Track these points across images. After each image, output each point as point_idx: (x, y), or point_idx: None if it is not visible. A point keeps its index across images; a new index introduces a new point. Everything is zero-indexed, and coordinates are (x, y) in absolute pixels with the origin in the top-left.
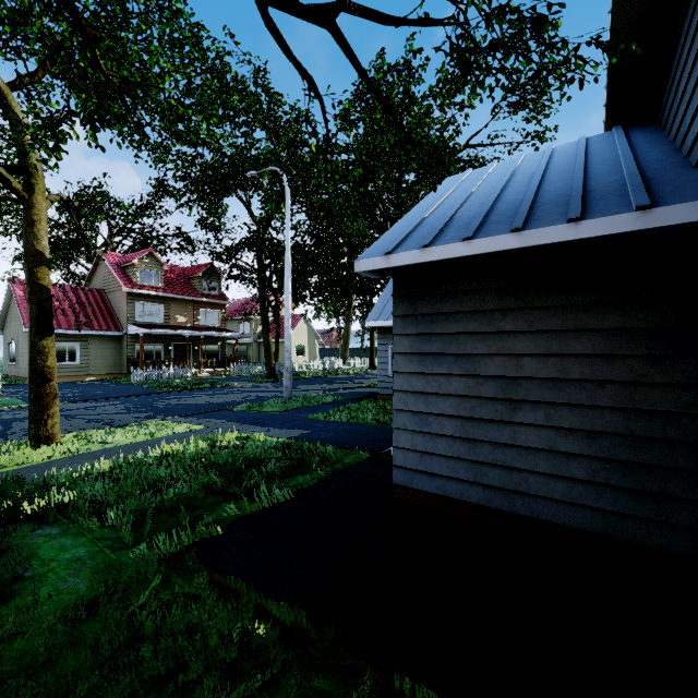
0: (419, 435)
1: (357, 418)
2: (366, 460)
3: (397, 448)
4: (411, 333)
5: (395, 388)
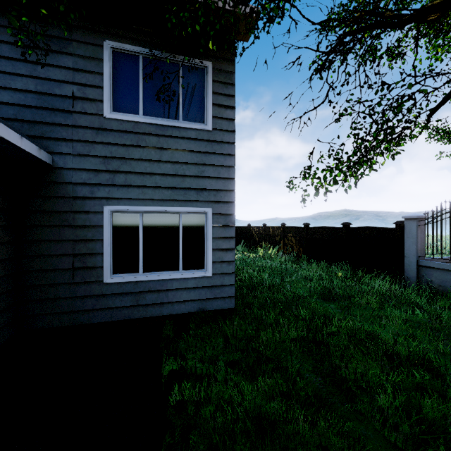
0: None
1: None
2: None
3: None
4: None
5: None
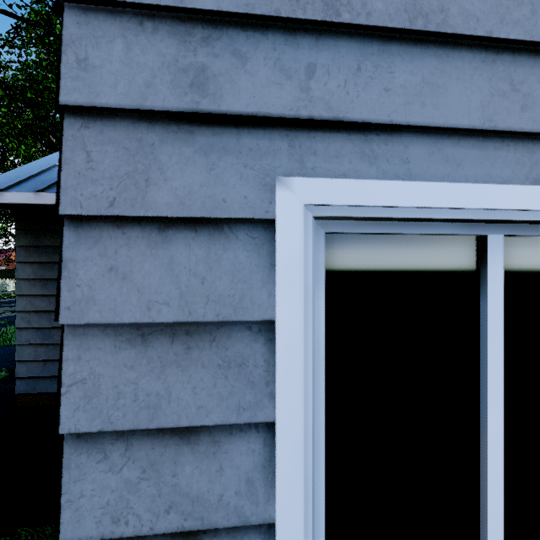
0: (42, 347)
1: (11, 340)
2: (2, 379)
3: (20, 362)
4: (35, 261)
5: (18, 310)
